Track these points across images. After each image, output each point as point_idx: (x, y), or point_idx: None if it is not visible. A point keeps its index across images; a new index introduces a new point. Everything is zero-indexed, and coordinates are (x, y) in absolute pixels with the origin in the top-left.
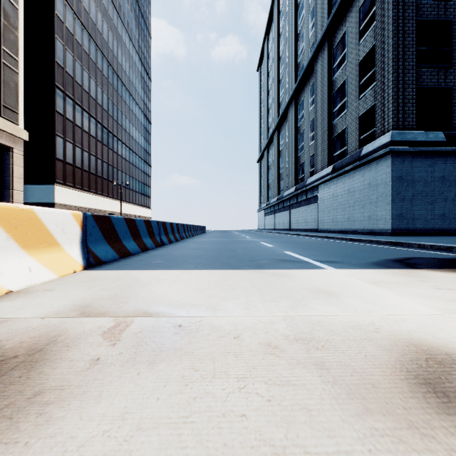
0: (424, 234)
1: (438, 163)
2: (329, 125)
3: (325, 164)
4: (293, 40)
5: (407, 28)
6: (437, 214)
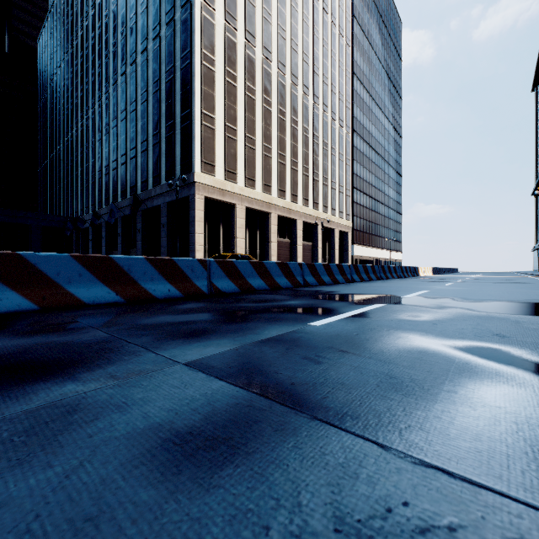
0: None
1: None
2: None
3: None
4: None
5: None
6: None
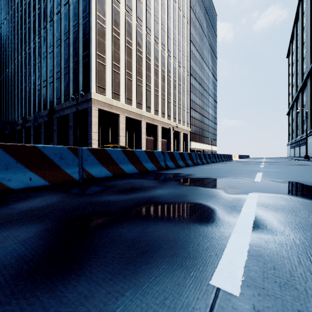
0: None
1: None
2: (311, 112)
3: (309, 128)
4: (300, 61)
5: None
6: None
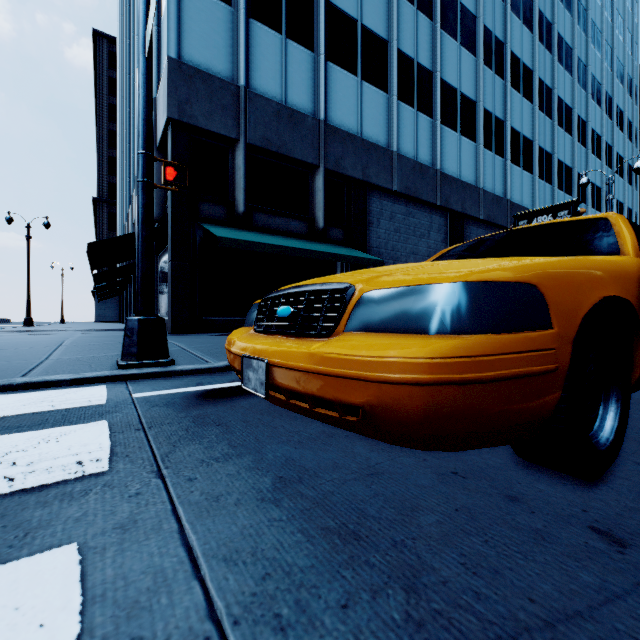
0: (110, 322)
1: (117, 296)
2: None
3: None
4: None
5: None
6: (117, 315)
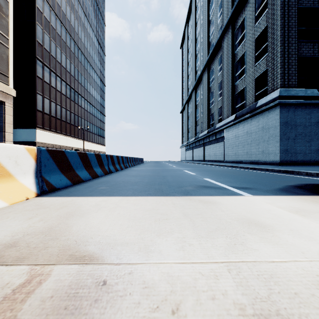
0: (303, 164)
1: (314, 112)
2: (232, 86)
3: (229, 113)
4: (206, 26)
5: (291, 13)
6: (313, 150)
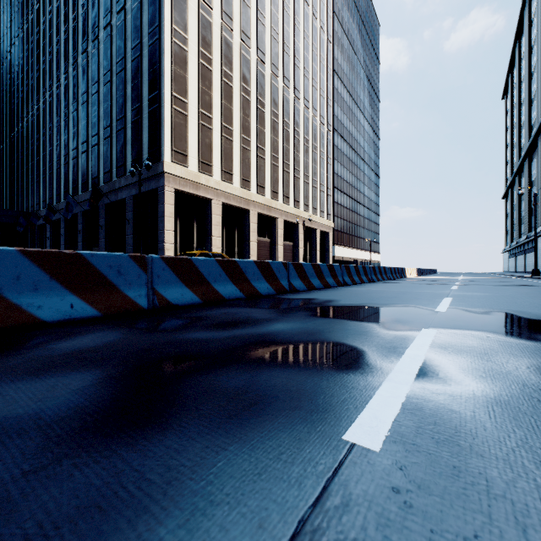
0: None
1: None
2: None
3: None
4: (526, 105)
5: None
6: None
